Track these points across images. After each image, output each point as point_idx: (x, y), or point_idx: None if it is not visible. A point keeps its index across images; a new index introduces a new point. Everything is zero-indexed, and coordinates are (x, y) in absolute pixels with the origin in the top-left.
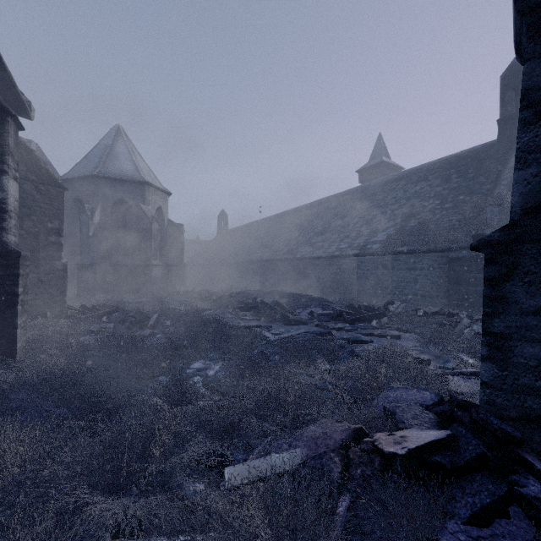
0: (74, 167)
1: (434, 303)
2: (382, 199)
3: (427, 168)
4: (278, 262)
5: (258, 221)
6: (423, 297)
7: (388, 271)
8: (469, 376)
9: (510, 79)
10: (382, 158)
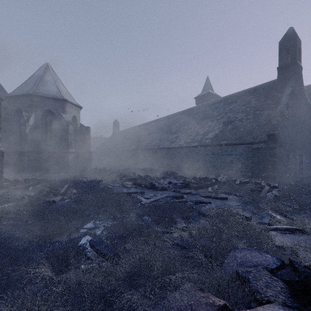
0: (17, 89)
1: (243, 175)
2: (210, 113)
3: (236, 95)
4: (149, 150)
5: (137, 126)
6: (237, 171)
7: (215, 156)
8: (284, 231)
9: (284, 44)
10: (209, 90)
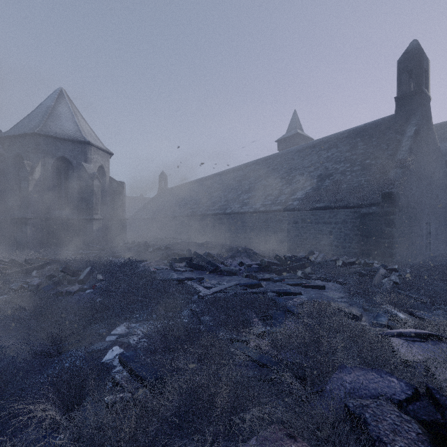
0: (16, 125)
1: (347, 253)
2: (299, 163)
3: (336, 137)
4: (210, 216)
5: (193, 181)
6: (338, 247)
7: (307, 225)
8: (412, 338)
9: (405, 64)
10: (297, 130)
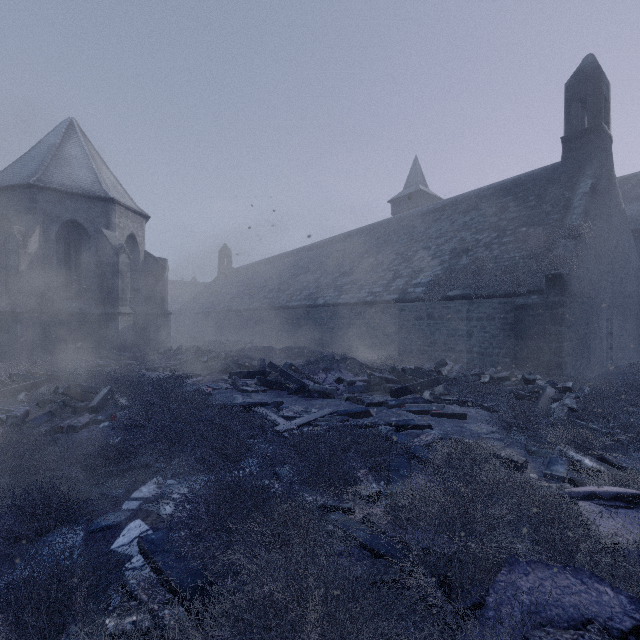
0: (1, 173)
1: (495, 363)
2: (424, 232)
3: (477, 195)
4: (294, 310)
5: (269, 259)
6: (481, 355)
7: (435, 322)
8: (612, 502)
9: (577, 89)
10: (419, 186)
